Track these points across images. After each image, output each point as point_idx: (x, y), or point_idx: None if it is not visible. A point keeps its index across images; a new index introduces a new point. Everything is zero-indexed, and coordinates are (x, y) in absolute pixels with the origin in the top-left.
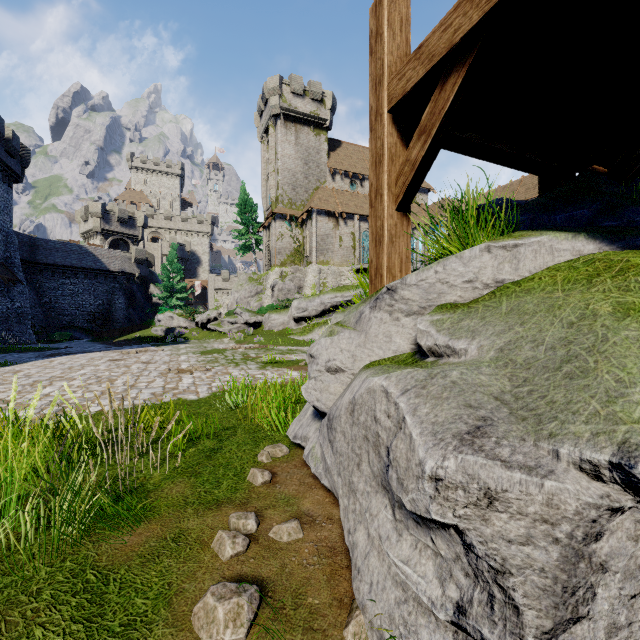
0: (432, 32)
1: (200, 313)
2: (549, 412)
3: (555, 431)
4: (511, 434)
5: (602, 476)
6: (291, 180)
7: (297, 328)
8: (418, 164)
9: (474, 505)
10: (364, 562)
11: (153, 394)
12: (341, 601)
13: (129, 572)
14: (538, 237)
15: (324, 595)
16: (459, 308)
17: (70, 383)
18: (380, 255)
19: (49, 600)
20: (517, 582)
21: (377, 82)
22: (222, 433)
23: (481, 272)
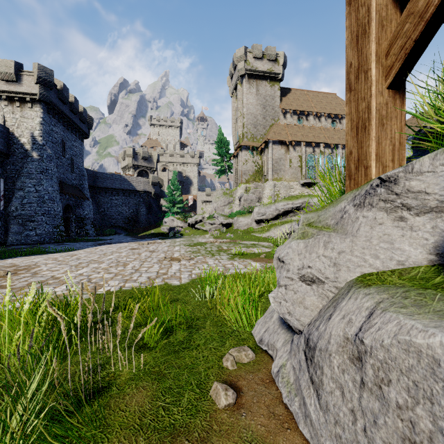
0: None
1: (190, 217)
2: None
3: None
4: None
5: None
6: (253, 121)
7: (257, 228)
8: (431, 9)
9: None
10: None
11: (148, 278)
12: None
13: None
14: None
15: None
16: None
17: (99, 265)
18: (364, 143)
19: None
20: None
21: None
22: (193, 323)
23: None
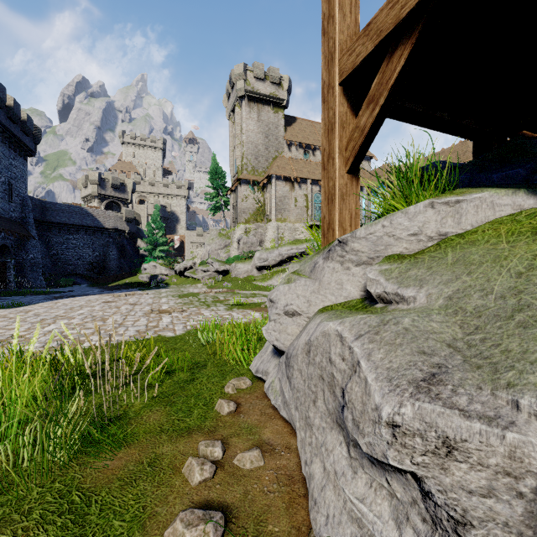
0: (380, 10)
1: (178, 263)
2: (505, 361)
3: (513, 381)
4: (467, 382)
5: None
6: (254, 151)
7: (259, 275)
8: (367, 130)
9: (432, 453)
10: (320, 494)
11: (137, 331)
12: (299, 529)
13: (109, 494)
14: (479, 193)
15: (283, 523)
16: (406, 259)
17: (70, 321)
18: (332, 212)
19: (38, 519)
20: (479, 535)
21: (329, 59)
22: (194, 366)
23: (425, 226)
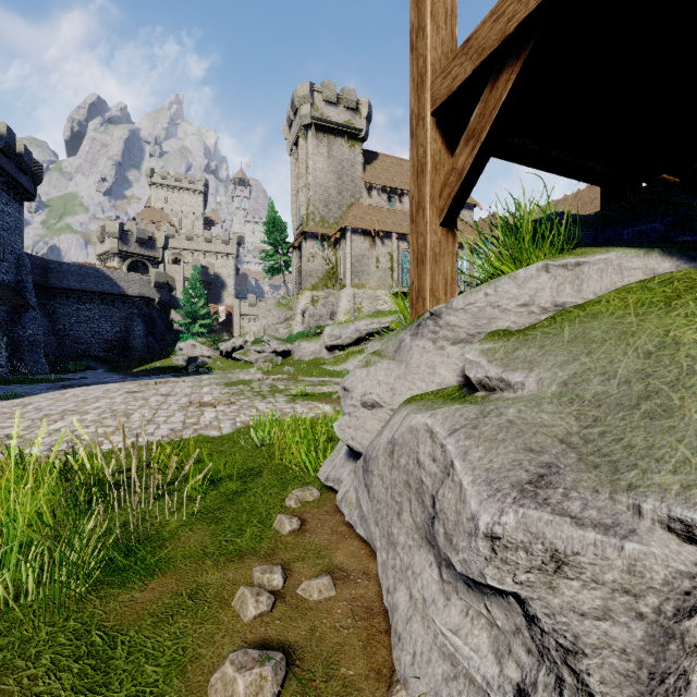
0: (482, 23)
1: (224, 341)
2: (627, 458)
3: (635, 482)
4: (581, 484)
5: (696, 538)
6: (323, 196)
7: (330, 357)
8: (465, 173)
9: (538, 570)
10: (406, 628)
11: (172, 430)
12: (379, 672)
13: (139, 634)
14: (604, 254)
15: (360, 665)
16: (513, 335)
17: (83, 417)
18: (422, 276)
19: (48, 666)
20: (592, 665)
21: (419, 82)
22: (246, 474)
23: (538, 294)
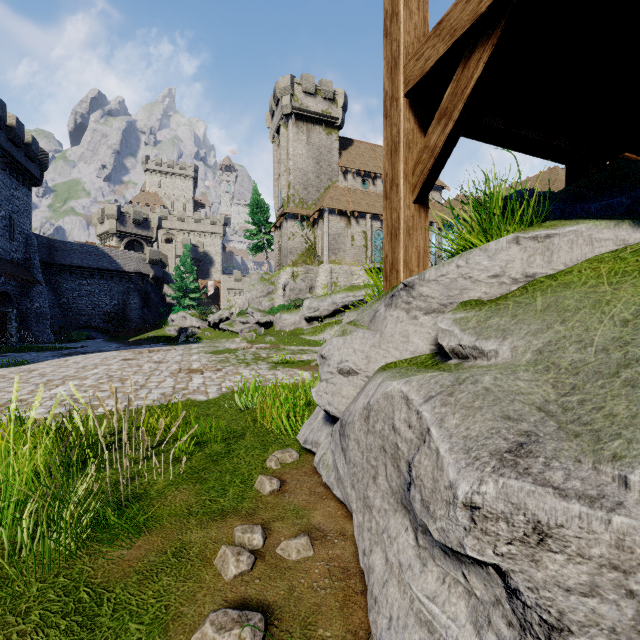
0: (454, 4)
1: (212, 313)
2: (609, 427)
3: (620, 452)
4: (562, 454)
5: None
6: (302, 179)
7: (308, 328)
8: (438, 150)
9: (520, 542)
10: (382, 591)
11: (163, 394)
12: (356, 634)
13: (125, 591)
14: (574, 226)
15: (336, 626)
16: (485, 305)
17: (82, 382)
18: (396, 249)
19: (37, 622)
20: None
21: (392, 65)
22: (230, 436)
23: (509, 266)
